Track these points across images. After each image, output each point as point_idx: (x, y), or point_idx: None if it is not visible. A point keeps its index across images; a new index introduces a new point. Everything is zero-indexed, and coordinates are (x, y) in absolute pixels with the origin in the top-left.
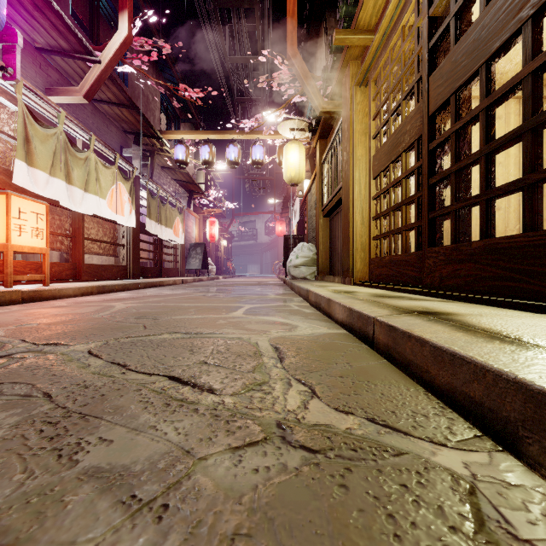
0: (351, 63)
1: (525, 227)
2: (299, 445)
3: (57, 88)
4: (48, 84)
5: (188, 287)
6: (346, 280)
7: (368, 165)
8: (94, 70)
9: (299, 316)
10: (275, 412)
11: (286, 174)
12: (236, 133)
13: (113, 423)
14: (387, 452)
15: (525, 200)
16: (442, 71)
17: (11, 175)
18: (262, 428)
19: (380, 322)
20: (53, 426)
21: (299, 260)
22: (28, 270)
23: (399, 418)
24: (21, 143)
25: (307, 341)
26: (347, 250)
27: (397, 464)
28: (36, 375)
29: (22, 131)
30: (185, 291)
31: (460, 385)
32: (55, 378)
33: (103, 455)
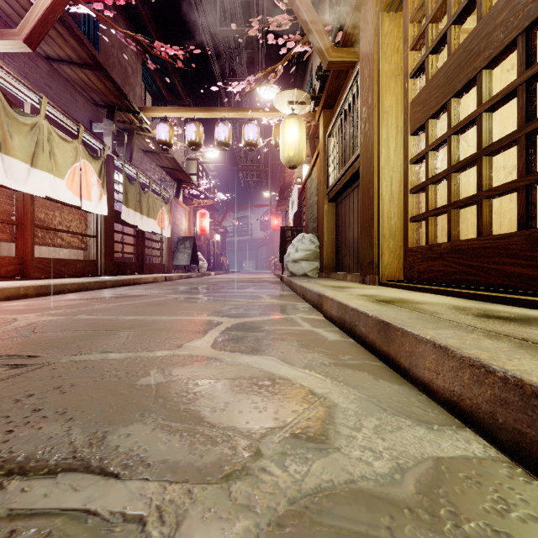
0: None
1: None
2: None
3: None
4: None
5: (167, 286)
6: (367, 278)
7: (399, 120)
8: (37, 7)
9: (318, 352)
10: None
11: (283, 154)
12: (227, 110)
13: None
14: None
15: None
16: None
17: None
18: None
19: None
20: None
21: (299, 254)
22: None
23: None
24: None
25: None
26: (369, 238)
27: None
28: None
29: None
30: (158, 291)
31: None
32: None
33: None
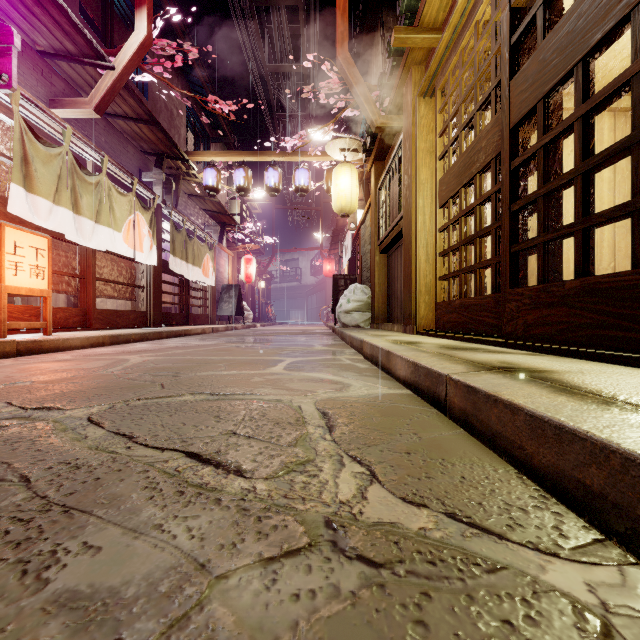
0: (413, 69)
1: (635, 262)
2: (356, 555)
3: (62, 99)
4: (51, 95)
5: (220, 337)
6: (408, 328)
7: (433, 191)
8: (106, 78)
9: (351, 372)
10: (322, 504)
11: (335, 203)
12: (277, 154)
13: (105, 521)
14: (478, 566)
15: (634, 229)
16: (527, 72)
17: (7, 202)
18: (305, 528)
19: (456, 381)
20: (23, 525)
21: (351, 305)
22: (27, 316)
23: (489, 513)
24: (19, 165)
25: (362, 404)
26: (409, 292)
27: (493, 586)
28: (15, 451)
29: (20, 150)
30: (215, 341)
31: (569, 468)
32: (40, 454)
33: (85, 572)
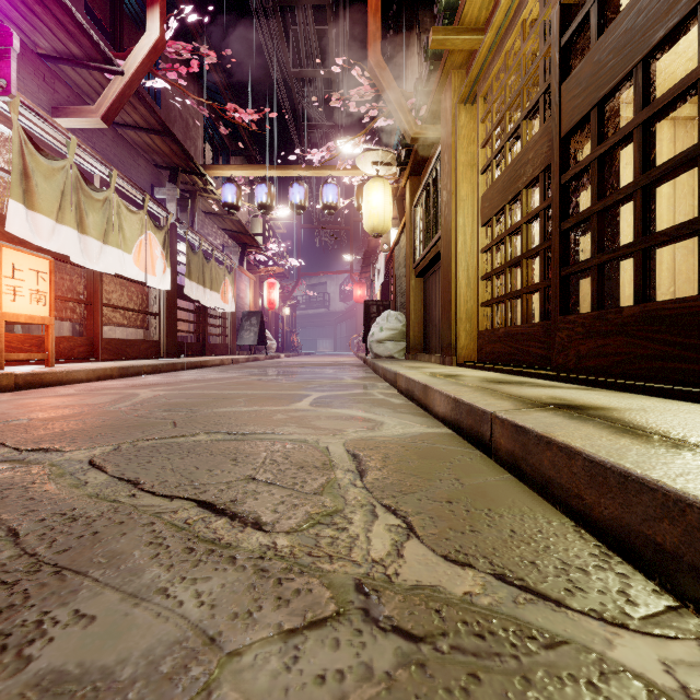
0: (452, 73)
1: None
2: (392, 627)
3: (67, 107)
4: (54, 103)
5: (240, 369)
6: (447, 359)
7: (475, 208)
8: (115, 84)
9: (384, 408)
10: (352, 563)
11: (367, 221)
12: (302, 168)
13: (101, 584)
14: (534, 640)
15: None
16: (579, 75)
17: (5, 221)
18: (332, 593)
19: (502, 419)
20: (7, 588)
21: (384, 333)
22: (28, 346)
23: (544, 574)
24: (18, 179)
25: (397, 445)
26: (448, 320)
27: (553, 665)
28: (5, 499)
29: (19, 163)
30: (235, 374)
31: (637, 522)
32: (32, 504)
33: (74, 647)
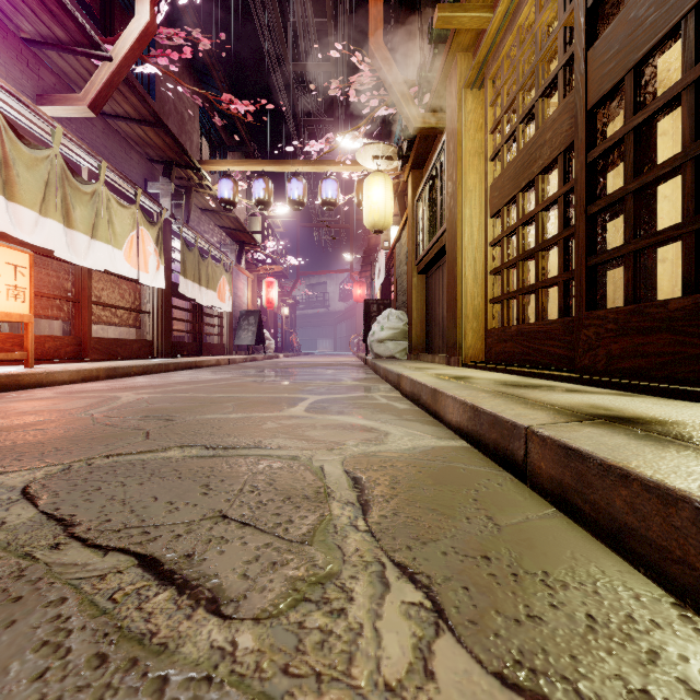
0: (458, 56)
1: None
2: None
3: (52, 94)
4: (39, 90)
5: (235, 370)
6: (452, 359)
7: (482, 199)
8: (102, 70)
9: (388, 414)
10: (353, 693)
11: (367, 217)
12: (301, 163)
13: None
14: None
15: None
16: (610, 37)
17: None
18: None
19: (543, 437)
20: None
21: (385, 333)
22: (9, 345)
23: None
24: None
25: (407, 464)
26: (453, 318)
27: None
28: None
29: None
30: (229, 374)
31: None
32: None
33: None
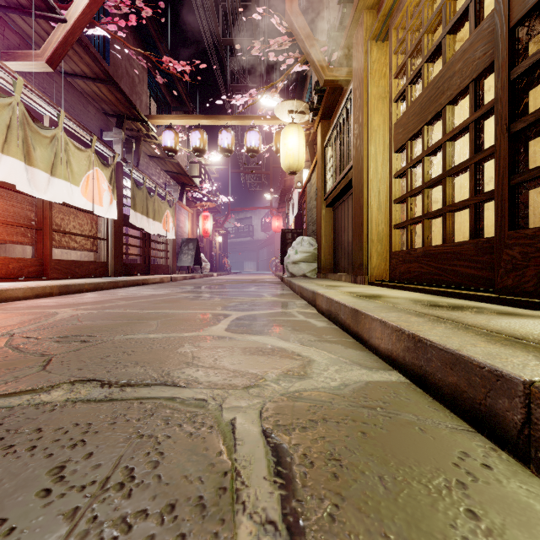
0: (364, 13)
1: None
2: None
3: (15, 51)
4: (4, 48)
5: (175, 286)
6: (358, 278)
7: (386, 138)
8: (58, 30)
9: (308, 334)
10: None
11: (283, 161)
12: (230, 118)
13: None
14: None
15: None
16: None
17: None
18: None
19: None
20: None
21: (299, 256)
22: None
23: None
24: None
25: (343, 417)
26: (359, 242)
27: None
28: None
29: None
30: (168, 291)
31: None
32: None
33: None
